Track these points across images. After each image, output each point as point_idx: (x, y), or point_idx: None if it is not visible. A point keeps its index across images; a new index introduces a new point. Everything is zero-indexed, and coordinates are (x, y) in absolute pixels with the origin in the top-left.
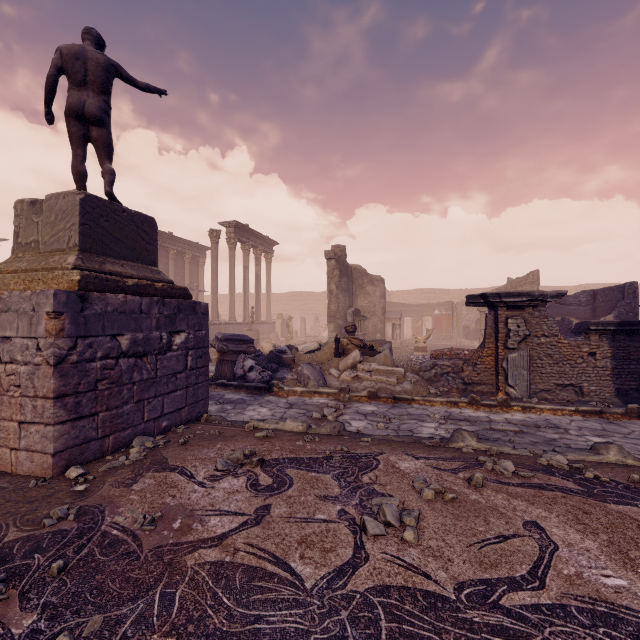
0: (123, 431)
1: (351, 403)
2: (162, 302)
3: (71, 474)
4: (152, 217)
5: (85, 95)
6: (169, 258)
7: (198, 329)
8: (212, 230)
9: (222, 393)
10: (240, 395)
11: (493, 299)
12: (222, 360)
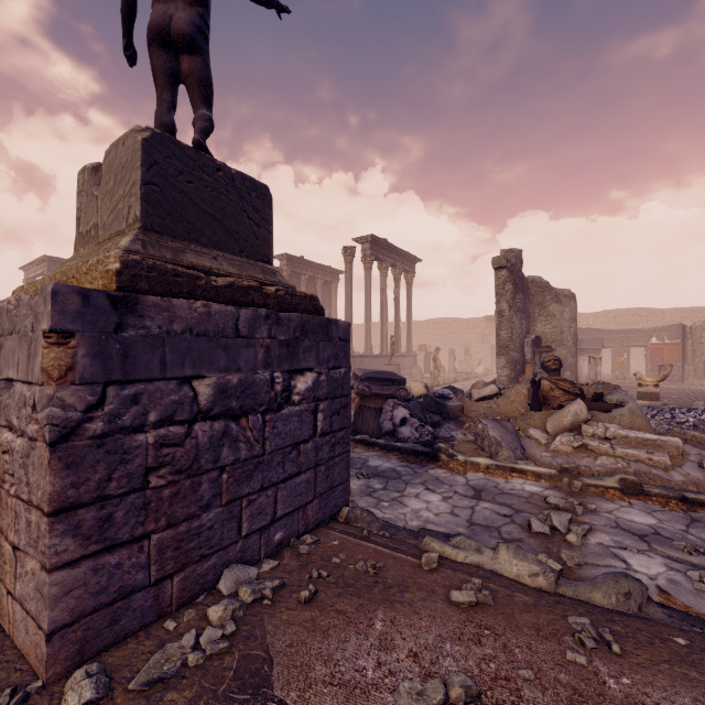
0: (202, 561)
1: (590, 500)
2: (274, 318)
3: (67, 699)
4: (264, 184)
5: (172, 8)
6: (301, 285)
7: (333, 365)
8: (346, 247)
9: (364, 456)
10: (390, 462)
11: None
12: (362, 406)
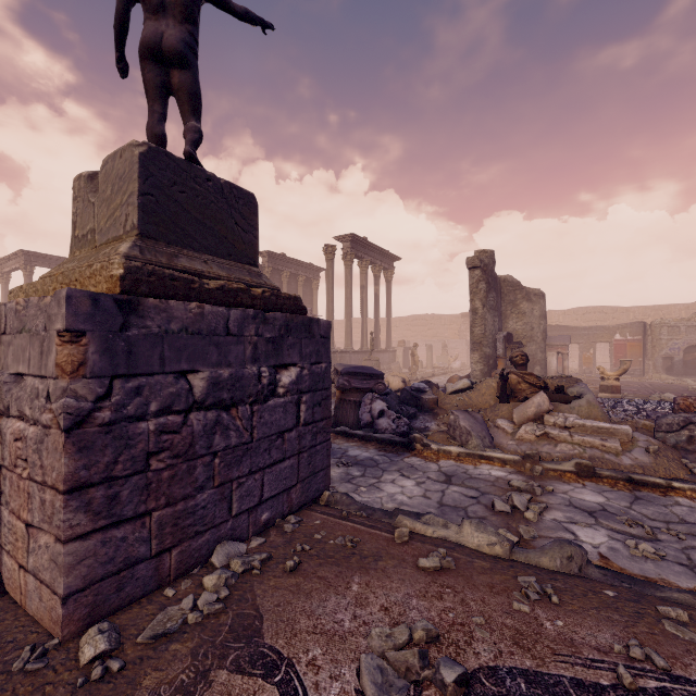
0: (196, 537)
1: (549, 482)
2: (261, 317)
3: (84, 650)
4: (250, 192)
5: (163, 25)
6: (282, 281)
7: (315, 361)
8: (327, 246)
9: (344, 446)
10: (369, 452)
11: None
12: (343, 400)
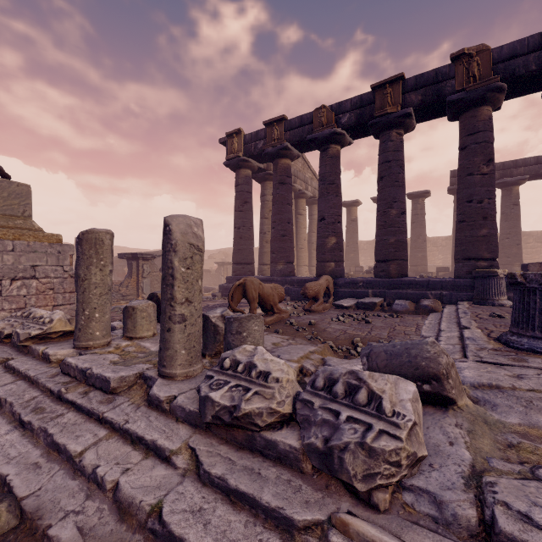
0: None
1: None
2: None
3: None
4: None
5: None
6: None
7: None
8: None
9: None
10: None
11: (139, 256)
12: None
